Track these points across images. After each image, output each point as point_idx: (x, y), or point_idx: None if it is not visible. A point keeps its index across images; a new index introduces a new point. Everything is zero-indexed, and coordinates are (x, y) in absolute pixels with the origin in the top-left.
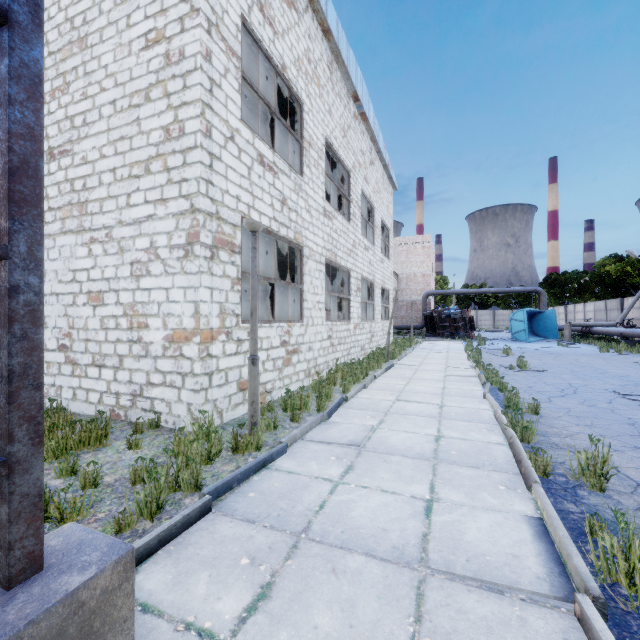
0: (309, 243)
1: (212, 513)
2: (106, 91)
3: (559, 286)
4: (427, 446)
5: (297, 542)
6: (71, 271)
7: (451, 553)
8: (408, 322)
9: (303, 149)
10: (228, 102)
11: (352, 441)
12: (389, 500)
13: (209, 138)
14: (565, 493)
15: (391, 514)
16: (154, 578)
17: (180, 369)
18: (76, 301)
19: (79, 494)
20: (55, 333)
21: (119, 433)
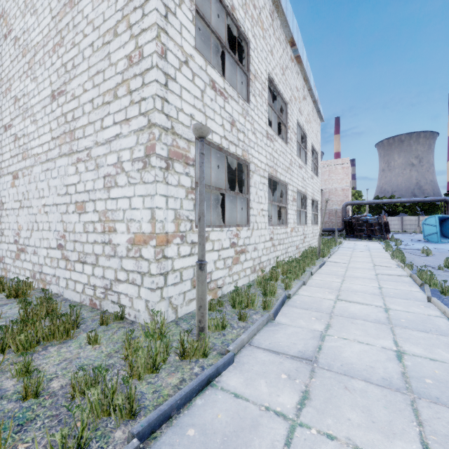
0: (254, 160)
1: None
2: (87, 36)
3: None
4: (391, 367)
5: None
6: (65, 186)
7: None
8: (330, 226)
9: (249, 80)
10: (182, 30)
11: (302, 353)
12: None
13: (164, 60)
14: None
15: None
16: None
17: (139, 269)
18: (68, 210)
19: (19, 405)
20: (55, 235)
21: (90, 323)
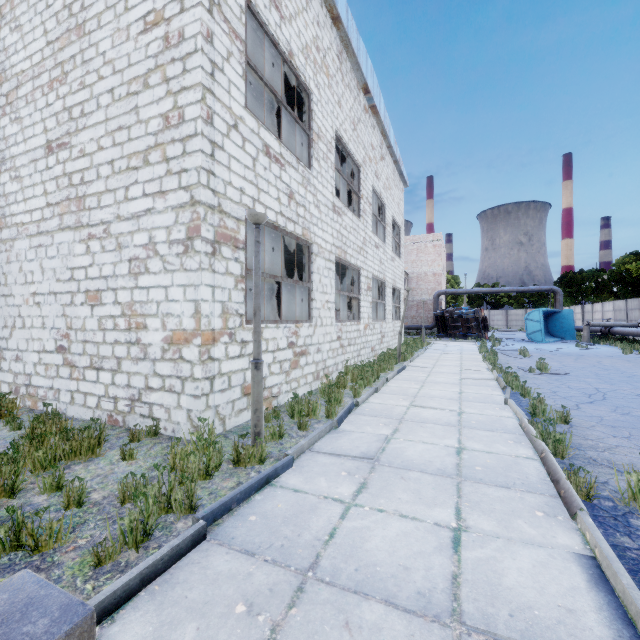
0: (318, 240)
1: (206, 541)
2: (104, 79)
3: (575, 285)
4: (448, 460)
5: (303, 583)
6: (69, 269)
7: (489, 604)
8: (418, 322)
9: (311, 141)
10: (231, 88)
11: (365, 453)
12: (409, 528)
13: (210, 125)
14: (615, 522)
15: (413, 547)
16: (131, 630)
17: (179, 373)
18: (74, 300)
19: (61, 514)
20: (53, 334)
21: (115, 441)
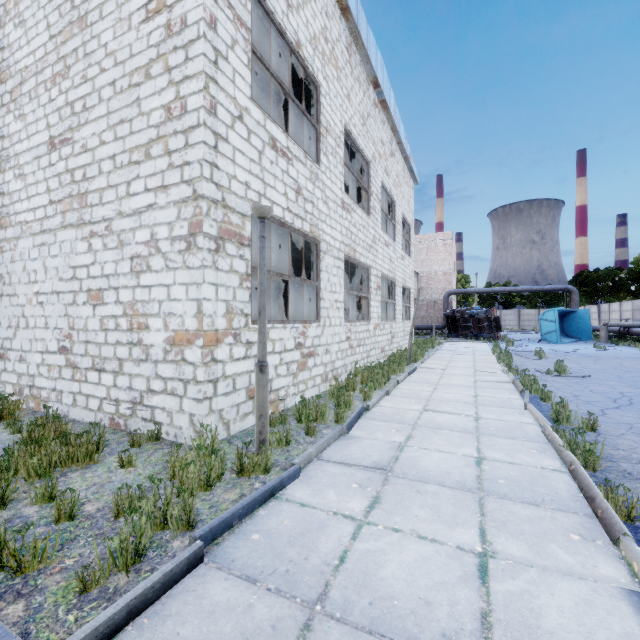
0: (326, 237)
1: (204, 564)
2: (106, 72)
3: (591, 284)
4: (467, 471)
5: (310, 619)
6: (71, 268)
7: None
8: (428, 322)
9: (320, 135)
10: (236, 77)
11: (377, 463)
12: (429, 552)
13: (214, 116)
14: None
15: (434, 575)
16: None
17: (182, 375)
18: (76, 300)
19: (51, 529)
20: (56, 334)
21: (115, 446)
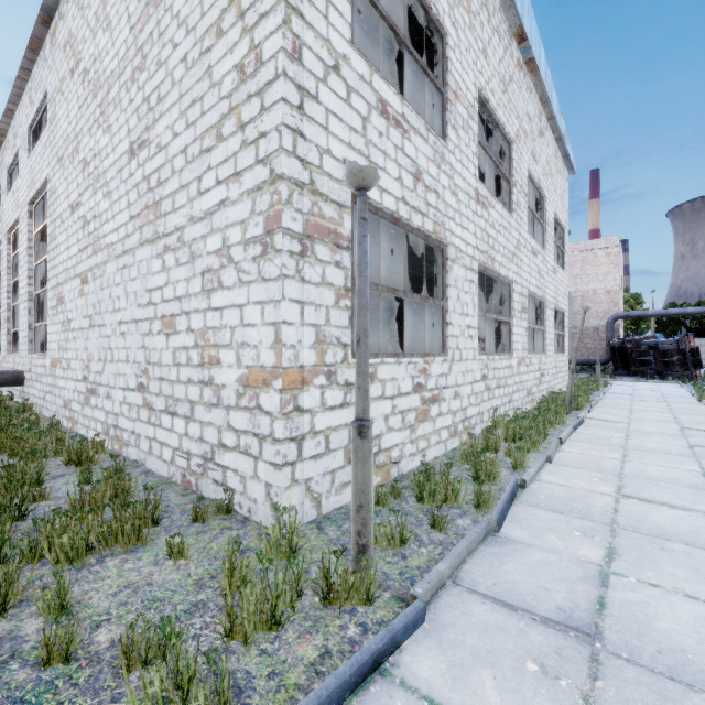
0: (455, 240)
1: None
2: (178, 47)
3: None
4: None
5: None
6: (147, 291)
7: None
8: (584, 355)
9: (446, 102)
10: (330, 11)
11: (567, 613)
12: None
13: (298, 63)
14: None
15: None
16: None
17: (256, 429)
18: (151, 329)
19: (35, 676)
20: (135, 369)
21: (177, 516)
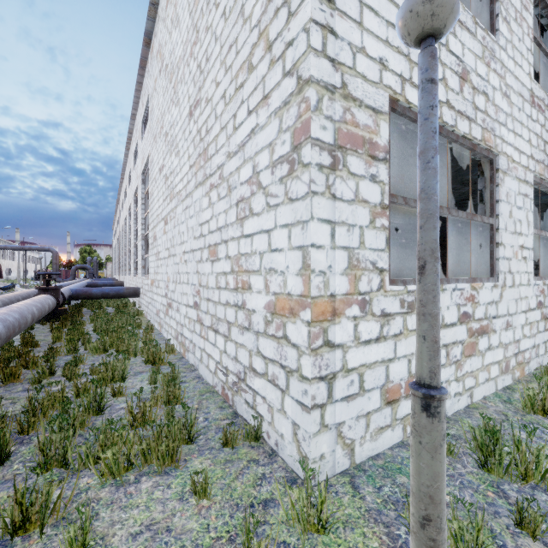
0: (506, 148)
1: None
2: (219, 5)
3: None
4: None
5: None
6: (199, 225)
7: None
8: None
9: None
10: None
11: None
12: None
13: None
14: None
15: None
16: None
17: (283, 360)
18: (202, 257)
19: None
20: (192, 290)
21: (211, 434)
